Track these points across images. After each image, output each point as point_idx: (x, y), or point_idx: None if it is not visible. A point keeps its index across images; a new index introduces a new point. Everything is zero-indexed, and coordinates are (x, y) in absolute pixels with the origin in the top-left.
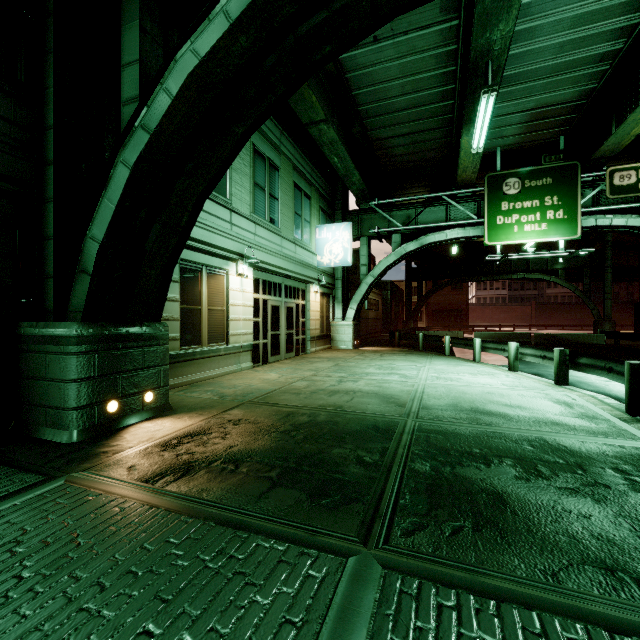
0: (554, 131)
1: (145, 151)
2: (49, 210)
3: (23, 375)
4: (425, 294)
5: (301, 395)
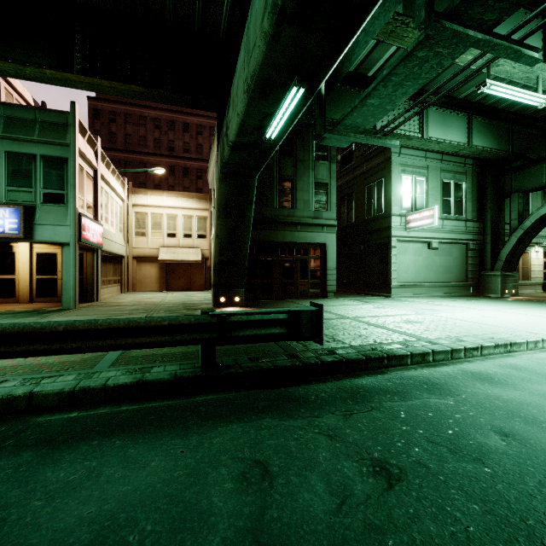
0: None
1: (522, 234)
2: (487, 246)
3: (482, 283)
4: None
5: None
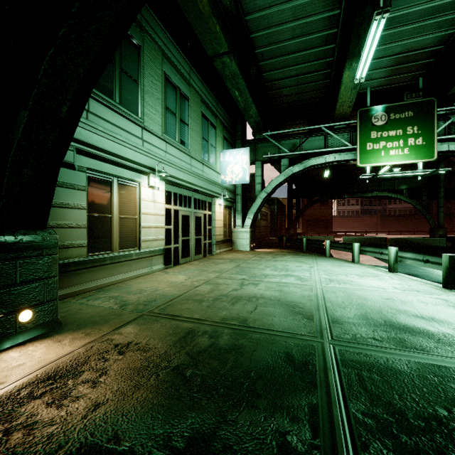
0: (413, 74)
1: None
2: None
3: None
4: (302, 208)
5: (204, 303)
